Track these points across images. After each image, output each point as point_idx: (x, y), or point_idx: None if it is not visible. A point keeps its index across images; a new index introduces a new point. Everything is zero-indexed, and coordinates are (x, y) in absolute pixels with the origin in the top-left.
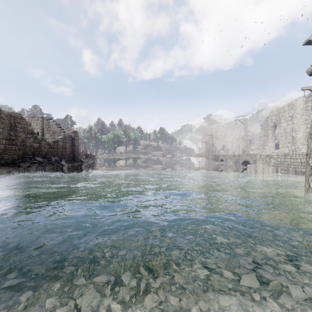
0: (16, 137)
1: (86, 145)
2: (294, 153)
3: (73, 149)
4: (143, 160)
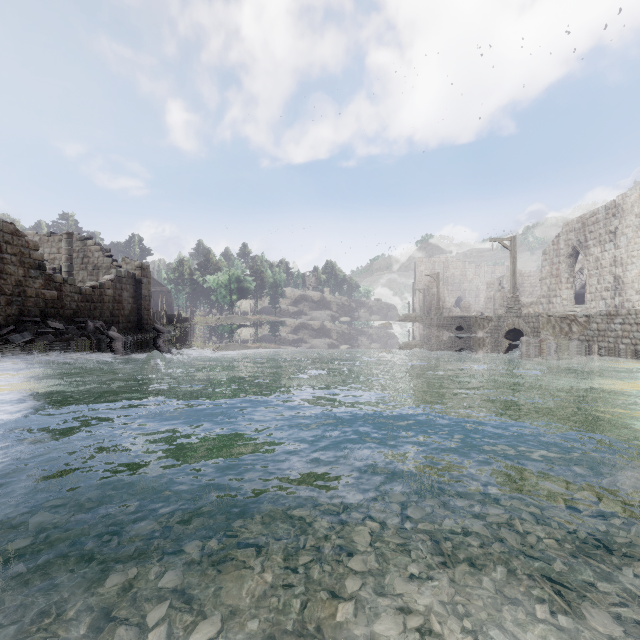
0: (2, 275)
1: (170, 297)
2: (631, 312)
3: (139, 304)
4: (290, 329)
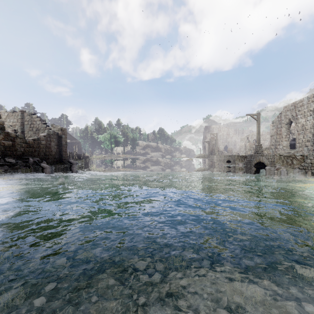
0: None
1: (80, 145)
2: None
3: (60, 149)
4: (141, 161)
